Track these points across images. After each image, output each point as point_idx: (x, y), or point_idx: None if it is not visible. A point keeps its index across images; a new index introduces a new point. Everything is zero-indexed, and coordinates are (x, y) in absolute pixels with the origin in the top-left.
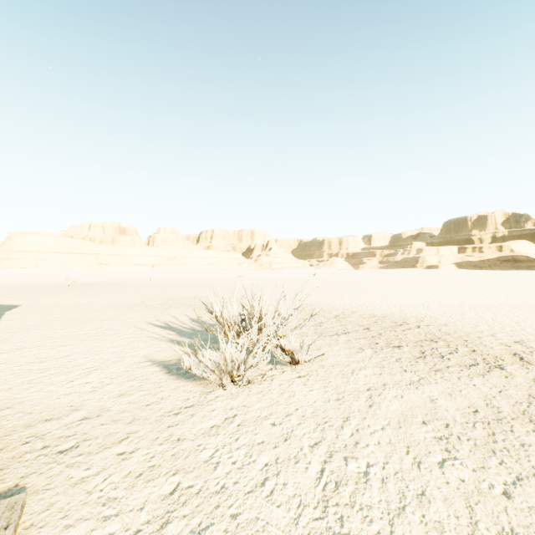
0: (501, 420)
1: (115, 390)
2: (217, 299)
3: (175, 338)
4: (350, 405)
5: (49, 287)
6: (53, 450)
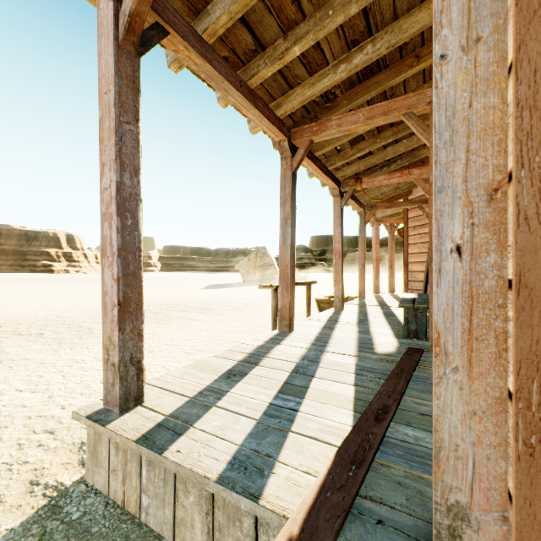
0: (61, 341)
1: None
2: None
3: None
4: (25, 363)
5: None
6: (50, 437)
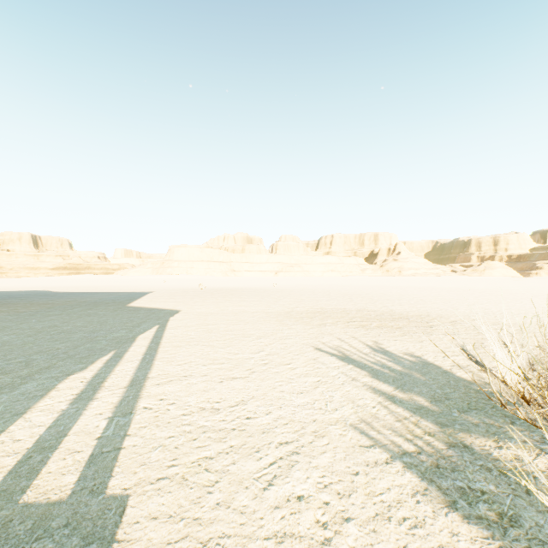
0: None
1: None
2: (374, 315)
3: (378, 387)
4: None
5: (199, 292)
6: None
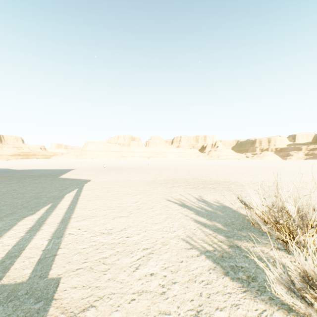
0: None
1: (186, 299)
2: (201, 181)
3: (198, 219)
4: None
5: (102, 169)
6: None
